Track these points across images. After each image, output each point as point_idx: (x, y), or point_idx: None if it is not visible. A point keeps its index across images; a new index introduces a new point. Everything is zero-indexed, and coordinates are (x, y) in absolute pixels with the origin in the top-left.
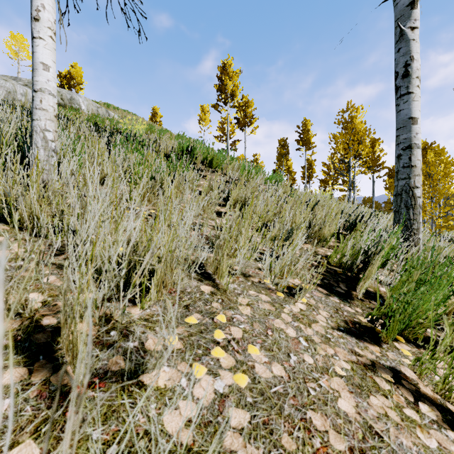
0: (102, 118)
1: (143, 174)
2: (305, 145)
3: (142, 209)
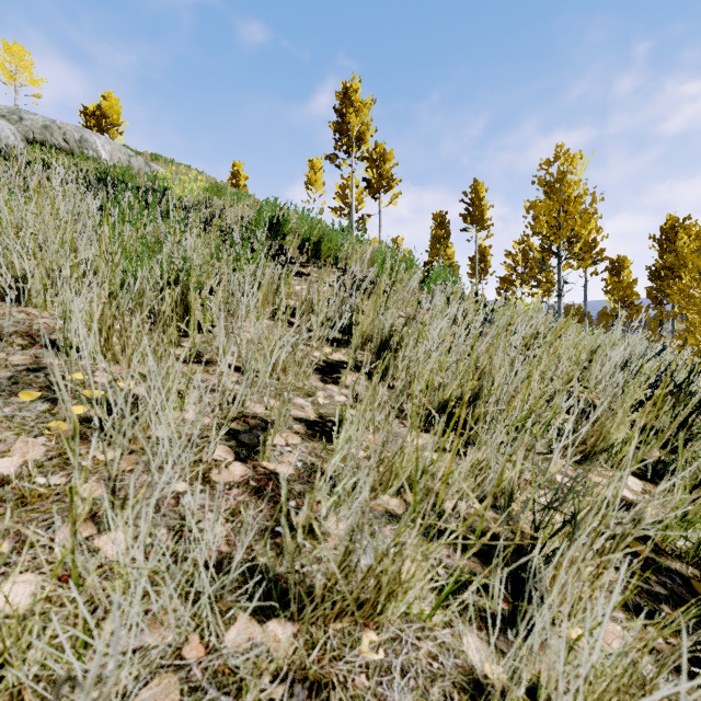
0: (134, 173)
1: (138, 272)
2: (476, 222)
3: (95, 379)
